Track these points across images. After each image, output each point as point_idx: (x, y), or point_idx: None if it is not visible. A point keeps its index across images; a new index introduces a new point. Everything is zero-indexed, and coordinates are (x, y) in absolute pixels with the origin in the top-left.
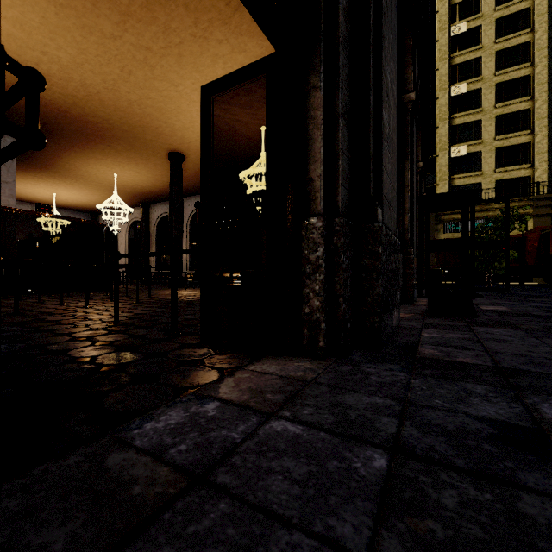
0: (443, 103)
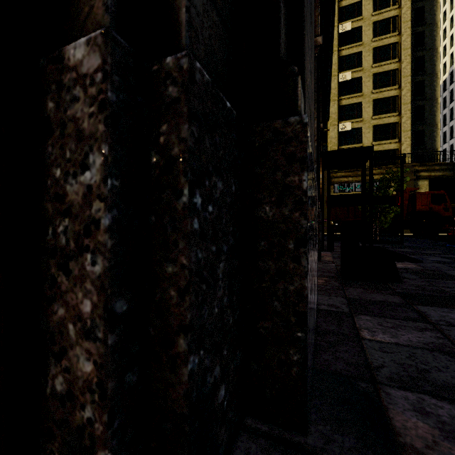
0: (333, 87)
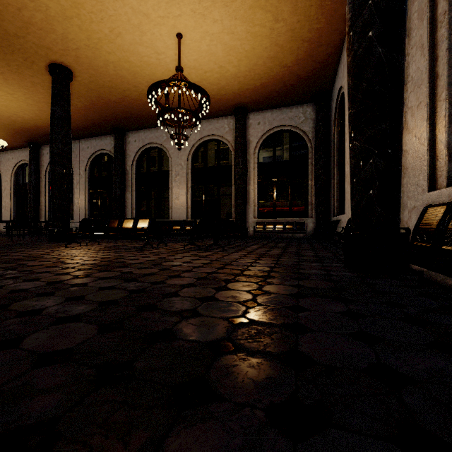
0: None
